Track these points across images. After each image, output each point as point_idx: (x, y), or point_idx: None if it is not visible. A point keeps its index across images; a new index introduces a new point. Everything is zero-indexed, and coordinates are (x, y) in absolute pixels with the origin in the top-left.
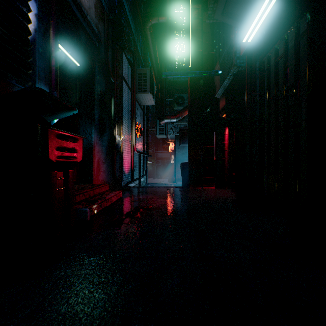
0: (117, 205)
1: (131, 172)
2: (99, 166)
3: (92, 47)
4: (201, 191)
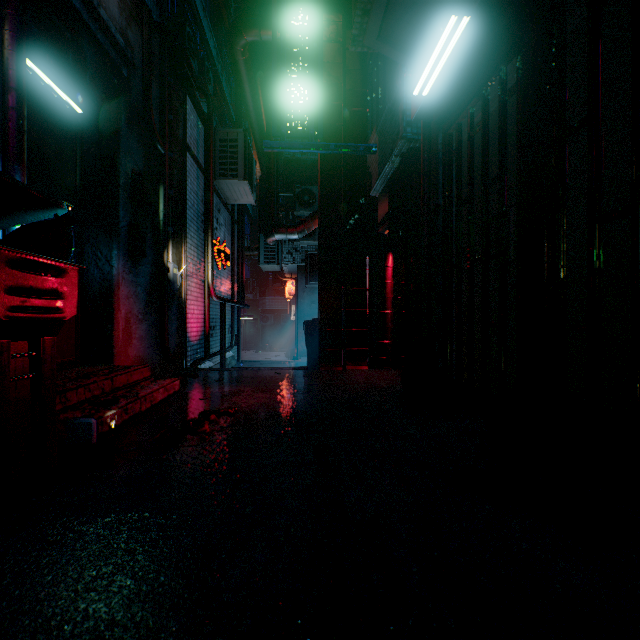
0: (166, 407)
1: (204, 340)
2: (130, 327)
3: (113, 76)
4: (342, 375)
